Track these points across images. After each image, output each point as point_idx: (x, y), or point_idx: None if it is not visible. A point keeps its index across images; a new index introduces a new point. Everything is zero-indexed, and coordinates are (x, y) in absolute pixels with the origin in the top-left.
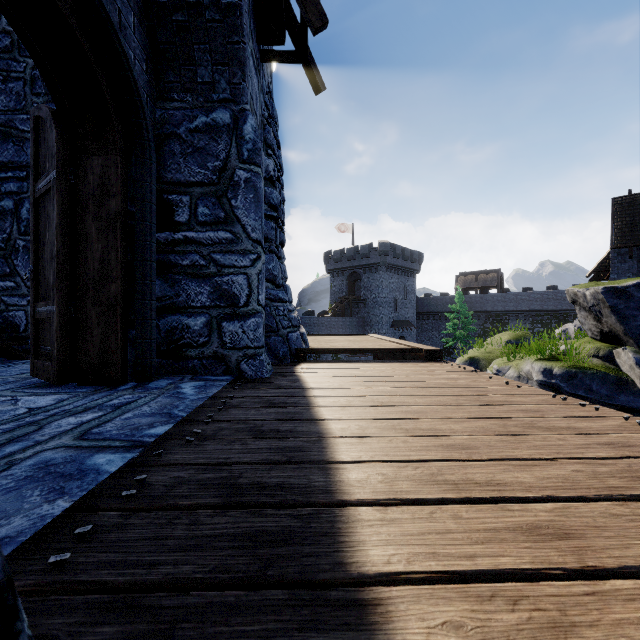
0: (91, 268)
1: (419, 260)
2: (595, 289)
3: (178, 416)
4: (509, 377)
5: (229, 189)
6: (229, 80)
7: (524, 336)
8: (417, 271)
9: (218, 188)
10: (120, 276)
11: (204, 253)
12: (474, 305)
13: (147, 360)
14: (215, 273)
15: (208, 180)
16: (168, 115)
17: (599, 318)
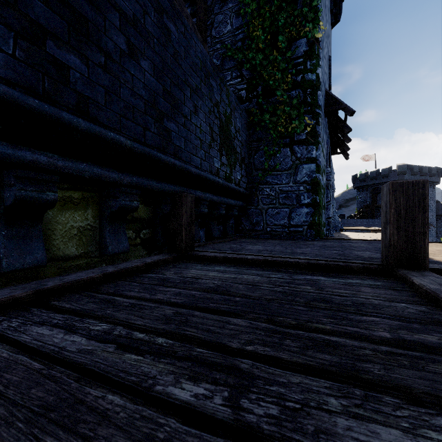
0: None
1: (438, 174)
2: None
3: None
4: None
5: None
6: None
7: None
8: (436, 182)
9: None
10: None
11: None
12: None
13: None
14: None
15: None
16: None
17: None
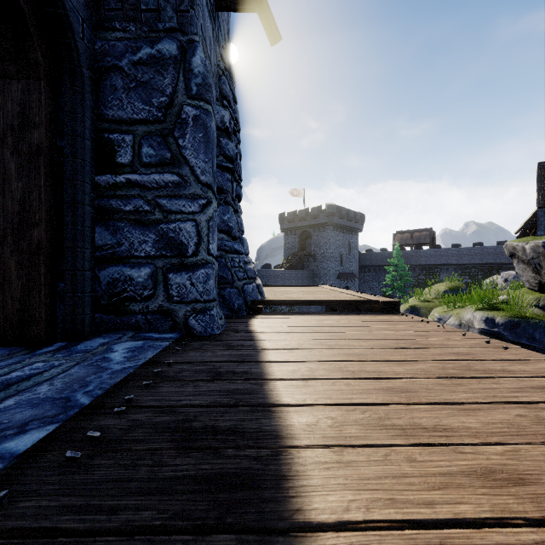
0: (9, 210)
1: (361, 220)
2: (535, 243)
3: (75, 405)
4: (450, 325)
5: (176, 127)
6: (176, 7)
7: (459, 287)
8: (360, 230)
9: (164, 126)
10: (44, 220)
11: (148, 197)
12: (409, 259)
13: (79, 316)
14: (161, 219)
15: (153, 117)
16: (109, 46)
17: (538, 270)
